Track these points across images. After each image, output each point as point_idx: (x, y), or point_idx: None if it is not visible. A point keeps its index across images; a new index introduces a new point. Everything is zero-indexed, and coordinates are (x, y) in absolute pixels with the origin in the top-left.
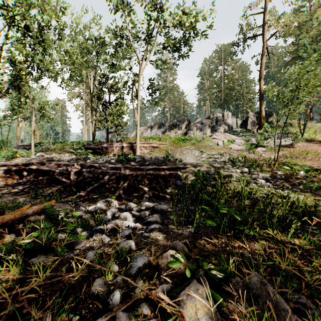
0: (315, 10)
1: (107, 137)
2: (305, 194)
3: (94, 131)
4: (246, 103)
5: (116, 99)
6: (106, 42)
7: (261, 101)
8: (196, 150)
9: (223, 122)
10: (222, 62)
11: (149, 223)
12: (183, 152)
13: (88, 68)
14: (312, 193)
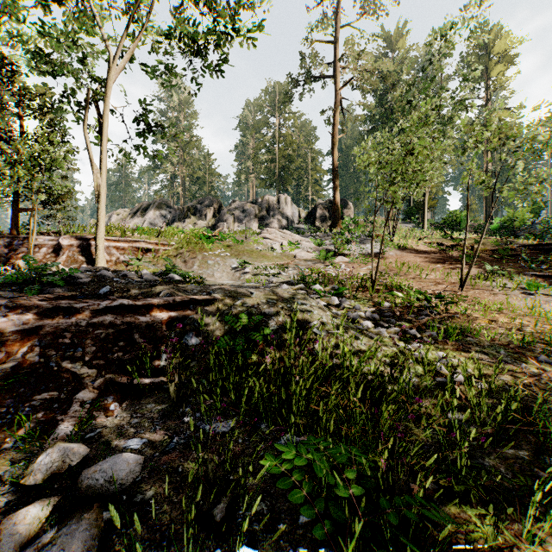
0: (399, 64)
1: (13, 220)
2: (448, 350)
3: None
4: (311, 185)
5: (42, 130)
6: None
7: (336, 183)
8: (234, 259)
9: (279, 212)
10: (276, 113)
11: None
12: (209, 262)
13: None
14: (455, 345)
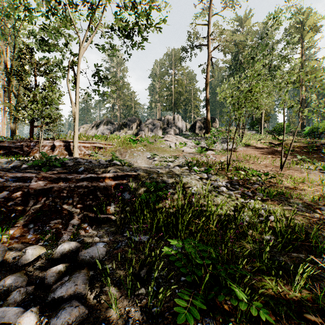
0: (246, 35)
1: (30, 132)
2: (268, 203)
3: (14, 124)
4: (193, 108)
5: (45, 83)
6: (29, 5)
7: (207, 107)
8: (148, 152)
9: (174, 125)
10: (172, 67)
11: (58, 301)
12: (134, 154)
13: (2, 36)
14: (273, 201)
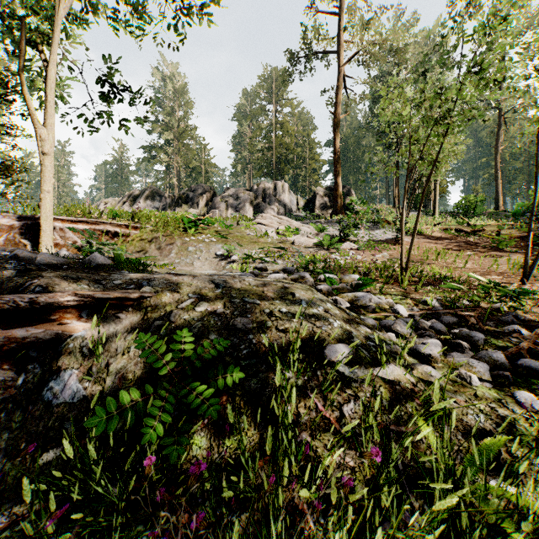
0: None
1: None
2: None
3: None
4: (309, 175)
5: None
6: None
7: (337, 166)
8: (221, 245)
9: (275, 199)
10: (273, 99)
11: None
12: (189, 249)
13: None
14: None
